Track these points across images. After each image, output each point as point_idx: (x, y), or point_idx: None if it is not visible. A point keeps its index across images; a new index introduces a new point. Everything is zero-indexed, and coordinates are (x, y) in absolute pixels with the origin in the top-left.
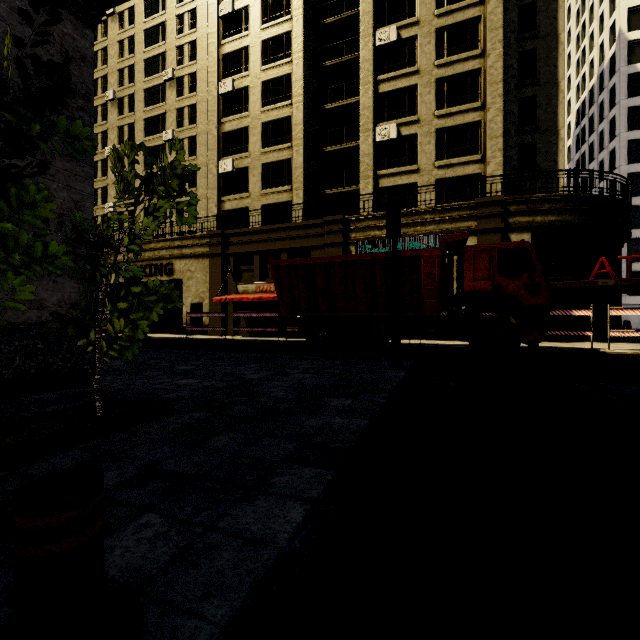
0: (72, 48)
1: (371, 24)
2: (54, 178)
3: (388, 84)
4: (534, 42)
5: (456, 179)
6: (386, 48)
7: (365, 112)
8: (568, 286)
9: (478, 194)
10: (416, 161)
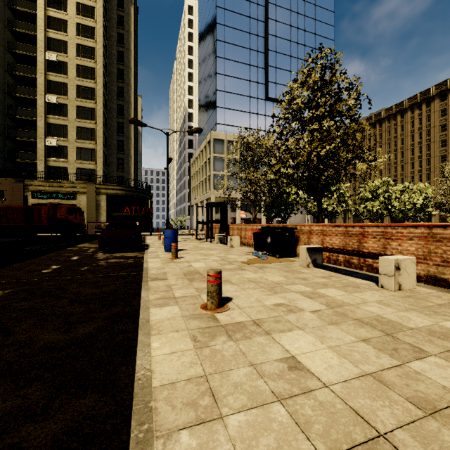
0: None
1: (43, 90)
2: None
3: (53, 120)
4: (123, 120)
5: (86, 169)
6: (52, 103)
7: (40, 129)
8: (118, 215)
9: (88, 180)
10: (67, 158)
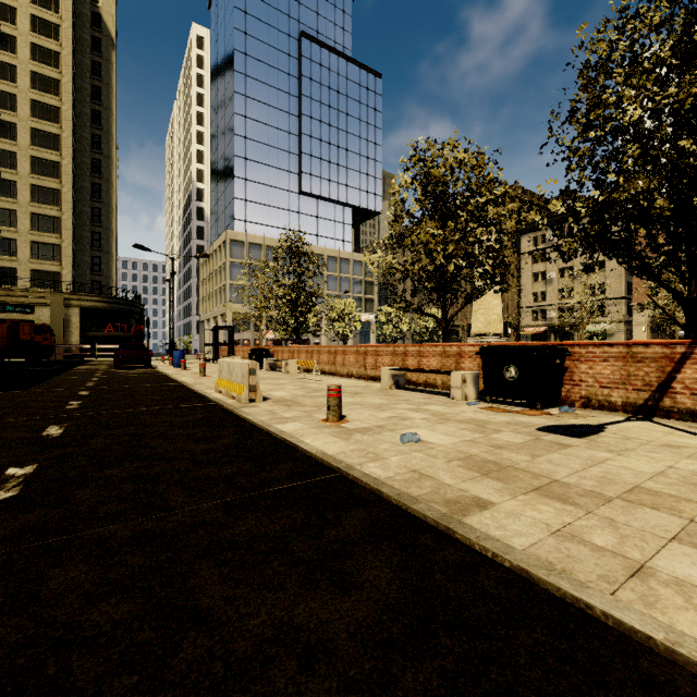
0: None
1: None
2: None
3: None
4: (101, 205)
5: (45, 272)
6: None
7: None
8: (97, 334)
9: (52, 288)
10: (17, 255)
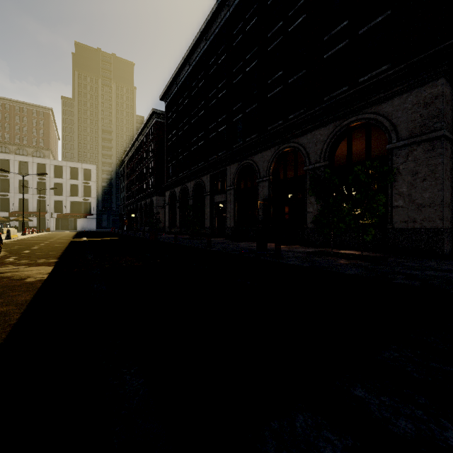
0: (430, 98)
1: None
2: (420, 165)
3: None
4: None
5: None
6: None
7: None
8: None
9: None
10: None
